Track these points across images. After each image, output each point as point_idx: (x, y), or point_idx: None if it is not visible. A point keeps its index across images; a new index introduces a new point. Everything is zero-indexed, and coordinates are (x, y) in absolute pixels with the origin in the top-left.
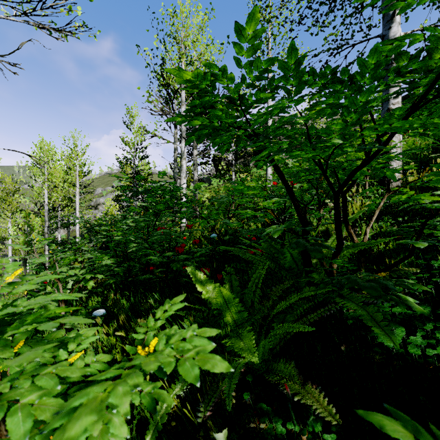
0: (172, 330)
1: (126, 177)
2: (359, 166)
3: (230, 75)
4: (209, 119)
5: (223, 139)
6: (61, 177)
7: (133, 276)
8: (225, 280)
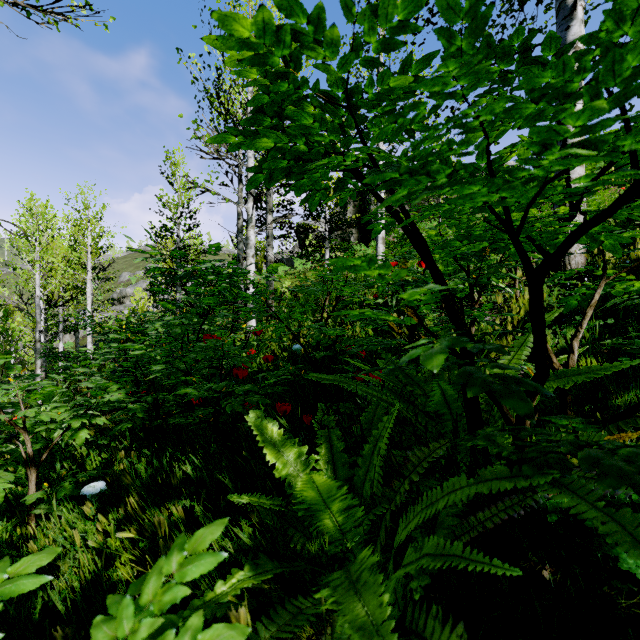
0: (186, 635)
1: (155, 252)
2: (589, 220)
3: (331, 35)
4: (289, 140)
5: (314, 177)
6: (62, 255)
7: (164, 416)
8: (319, 439)
